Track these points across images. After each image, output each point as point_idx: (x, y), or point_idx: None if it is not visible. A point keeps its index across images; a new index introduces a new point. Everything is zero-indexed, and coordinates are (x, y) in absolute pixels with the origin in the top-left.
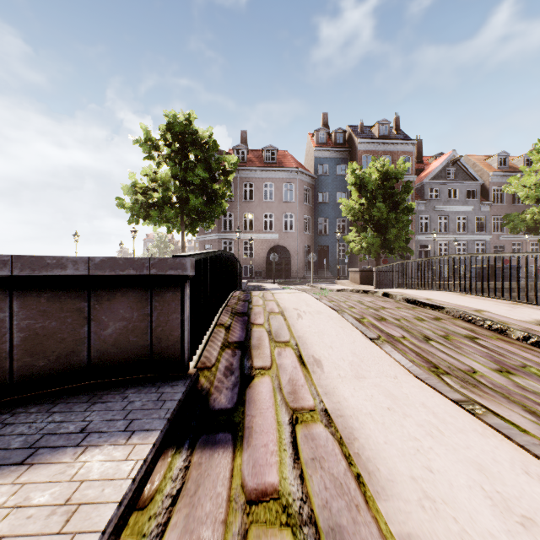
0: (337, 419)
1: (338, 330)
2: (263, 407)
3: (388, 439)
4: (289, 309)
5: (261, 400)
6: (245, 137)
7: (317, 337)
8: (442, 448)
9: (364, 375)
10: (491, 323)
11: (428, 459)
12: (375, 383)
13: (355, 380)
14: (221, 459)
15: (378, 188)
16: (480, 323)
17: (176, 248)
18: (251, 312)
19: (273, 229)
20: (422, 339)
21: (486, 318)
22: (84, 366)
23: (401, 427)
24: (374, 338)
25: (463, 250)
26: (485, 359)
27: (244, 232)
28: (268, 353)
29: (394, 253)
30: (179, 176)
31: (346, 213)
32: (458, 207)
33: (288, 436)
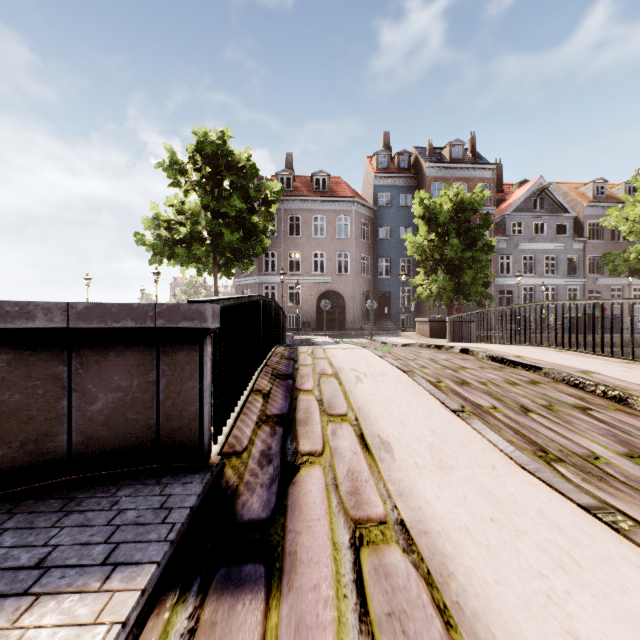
0: (419, 539)
1: (410, 398)
2: (312, 518)
3: (500, 575)
4: (346, 369)
5: (310, 505)
6: (290, 161)
7: (383, 408)
8: (585, 593)
9: (450, 465)
10: (606, 389)
11: (568, 615)
12: (467, 477)
13: (439, 471)
14: (247, 614)
15: (451, 221)
16: (591, 389)
17: (209, 294)
18: (296, 374)
19: (325, 271)
20: (519, 410)
21: (598, 382)
22: (63, 455)
23: (515, 553)
24: (457, 410)
25: (552, 296)
26: (607, 438)
27: (289, 275)
28: (319, 431)
29: (470, 300)
30: (210, 207)
31: (412, 251)
32: (546, 244)
33: (350, 570)
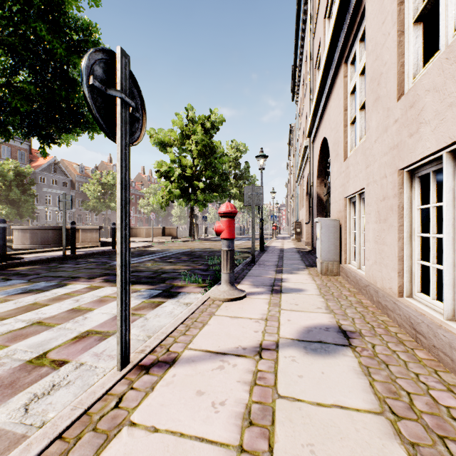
0: None
1: None
2: None
3: None
4: None
5: None
6: None
7: None
8: None
9: None
10: None
11: None
12: None
13: None
14: None
15: (14, 180)
16: None
17: None
18: None
19: None
20: None
21: None
22: None
23: None
24: None
25: (61, 216)
26: None
27: None
28: None
29: (23, 218)
30: None
31: None
32: (58, 191)
33: None
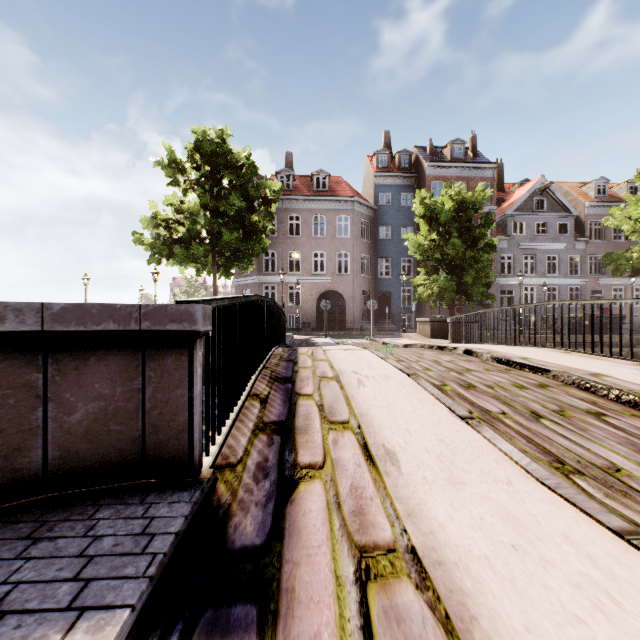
0: (434, 571)
1: (415, 403)
2: (312, 544)
3: (530, 619)
4: (347, 372)
5: (310, 528)
6: (290, 160)
7: (387, 414)
8: None
9: (461, 479)
10: (620, 393)
11: None
12: (482, 494)
13: (450, 487)
14: None
15: (452, 221)
16: (603, 393)
17: (209, 294)
18: (296, 377)
19: (325, 271)
20: (529, 416)
21: (611, 386)
22: (37, 471)
23: (544, 590)
24: (466, 417)
25: (553, 296)
26: (626, 447)
27: (289, 274)
28: (319, 440)
29: (472, 300)
30: (209, 206)
31: (413, 250)
32: (548, 244)
33: (356, 613)
